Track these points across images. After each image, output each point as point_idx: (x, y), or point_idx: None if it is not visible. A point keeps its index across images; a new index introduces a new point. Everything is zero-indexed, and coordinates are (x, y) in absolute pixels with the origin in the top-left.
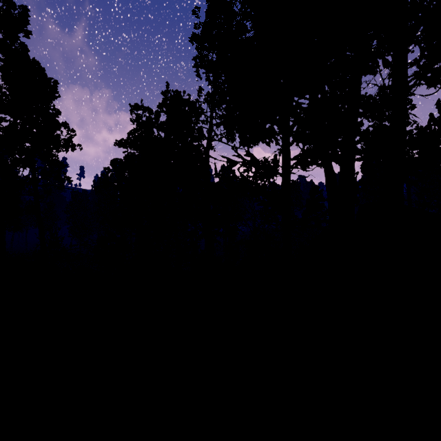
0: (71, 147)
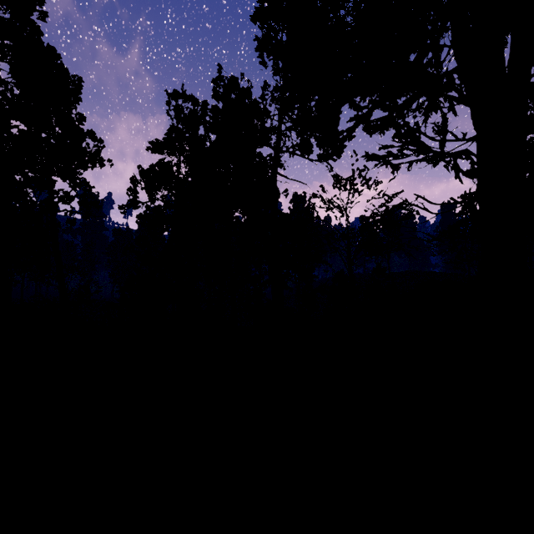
0: (98, 162)
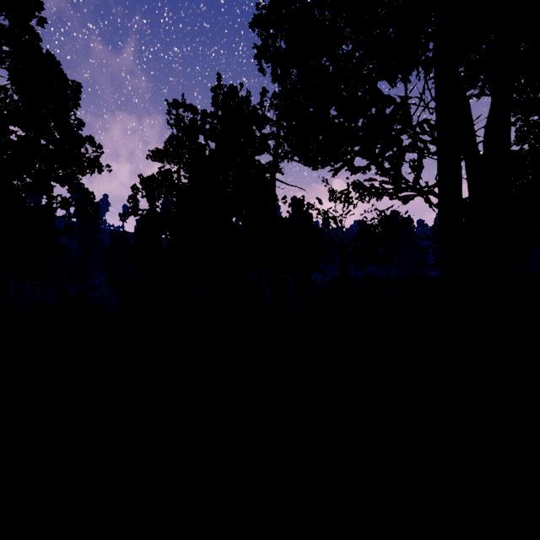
0: (97, 168)
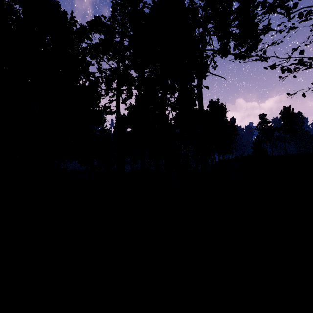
0: None
